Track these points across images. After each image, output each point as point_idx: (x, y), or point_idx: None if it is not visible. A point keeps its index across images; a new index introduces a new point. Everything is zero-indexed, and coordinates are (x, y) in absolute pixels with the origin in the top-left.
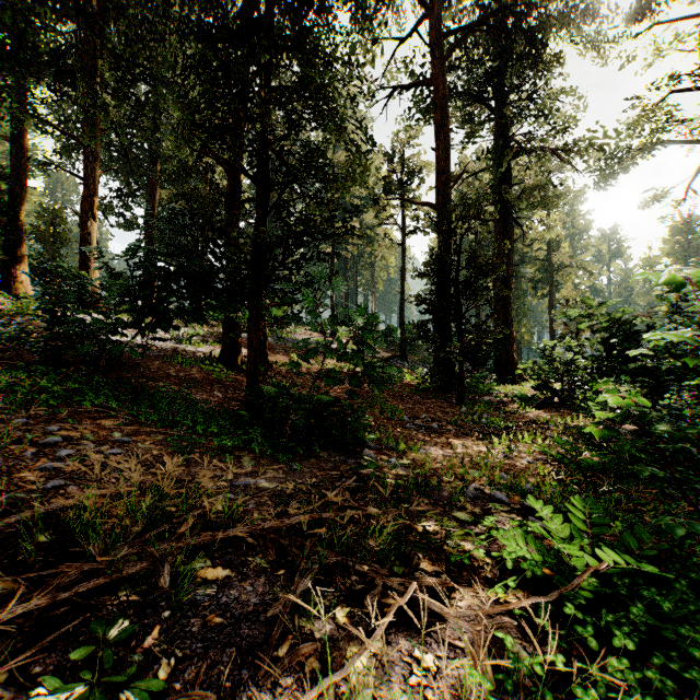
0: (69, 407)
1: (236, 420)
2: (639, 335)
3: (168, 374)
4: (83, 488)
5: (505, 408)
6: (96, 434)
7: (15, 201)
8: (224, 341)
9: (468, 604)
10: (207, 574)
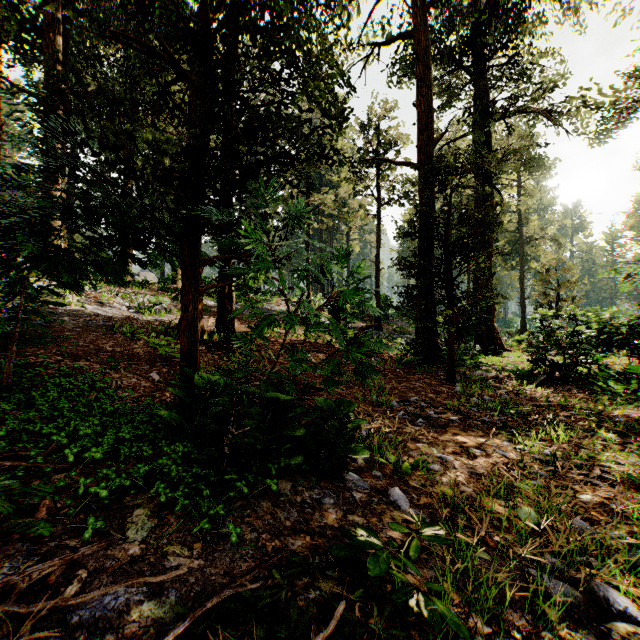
0: None
1: (158, 422)
2: None
3: (101, 349)
4: None
5: (505, 386)
6: None
7: None
8: None
9: None
10: None
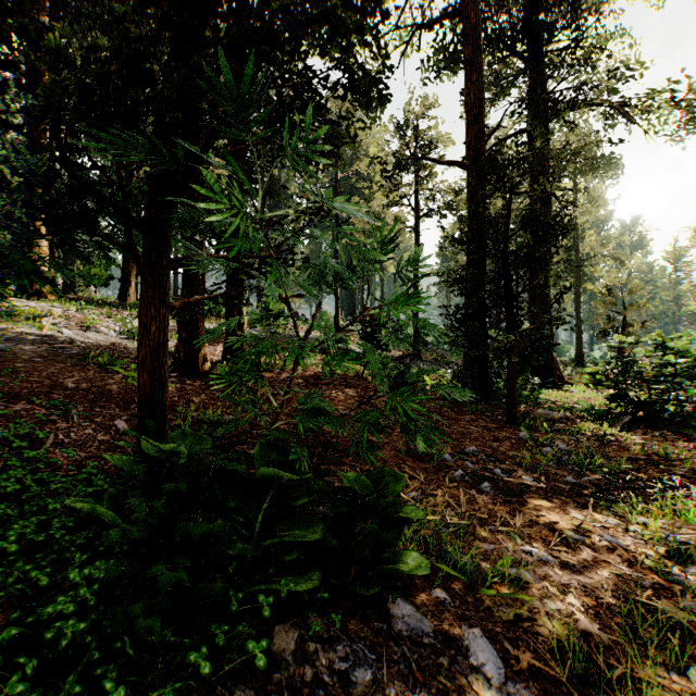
0: None
1: None
2: None
3: (59, 386)
4: None
5: (581, 431)
6: None
7: None
8: (179, 335)
9: None
10: None
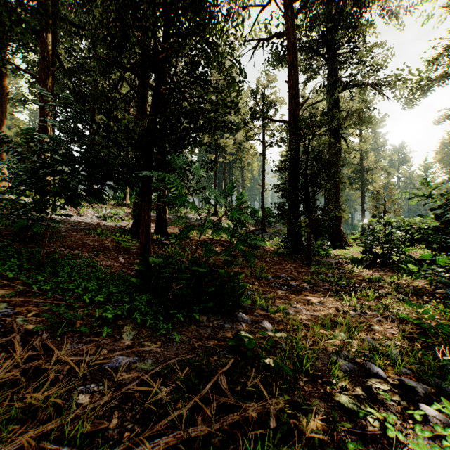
0: None
1: (129, 285)
2: None
3: (86, 243)
4: None
5: (343, 268)
6: None
7: None
8: (134, 218)
9: None
10: None
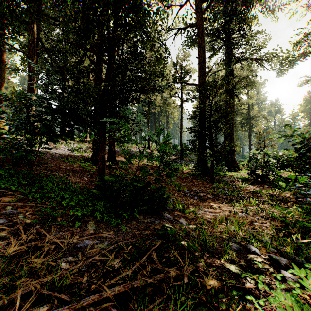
0: None
1: (91, 195)
2: None
3: (61, 167)
4: None
5: (235, 184)
6: None
7: None
8: (93, 151)
9: None
10: None
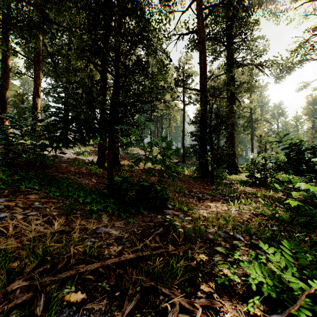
0: (13, 188)
1: (101, 194)
2: (303, 151)
3: (70, 170)
4: (8, 237)
5: (234, 186)
6: (25, 203)
7: (3, 89)
8: (99, 154)
9: (231, 315)
10: (70, 298)
